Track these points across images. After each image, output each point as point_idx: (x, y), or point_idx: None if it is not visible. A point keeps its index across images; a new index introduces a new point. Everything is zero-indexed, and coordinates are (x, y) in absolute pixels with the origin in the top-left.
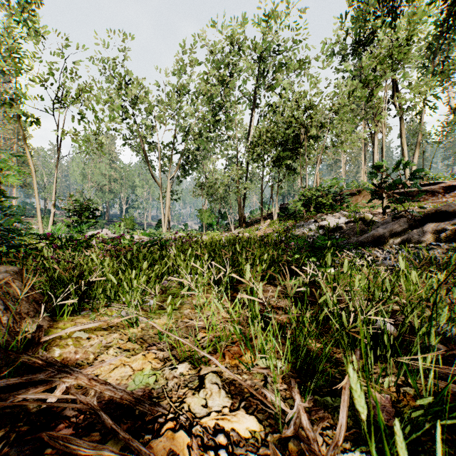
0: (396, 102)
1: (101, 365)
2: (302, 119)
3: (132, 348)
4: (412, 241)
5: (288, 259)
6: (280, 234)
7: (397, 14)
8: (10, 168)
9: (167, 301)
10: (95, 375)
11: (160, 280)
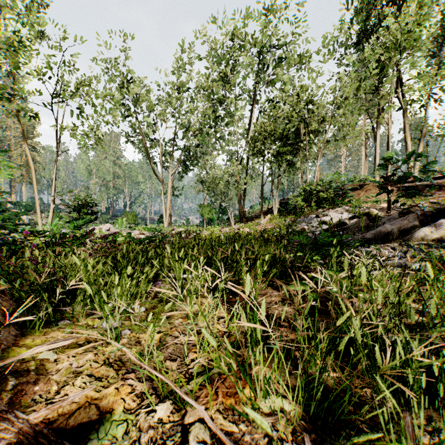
0: (399, 95)
1: (60, 404)
2: (303, 113)
3: (105, 375)
4: (424, 238)
5: (291, 258)
6: (281, 230)
7: (400, 5)
8: (3, 163)
9: (157, 307)
10: (50, 421)
11: (146, 287)
